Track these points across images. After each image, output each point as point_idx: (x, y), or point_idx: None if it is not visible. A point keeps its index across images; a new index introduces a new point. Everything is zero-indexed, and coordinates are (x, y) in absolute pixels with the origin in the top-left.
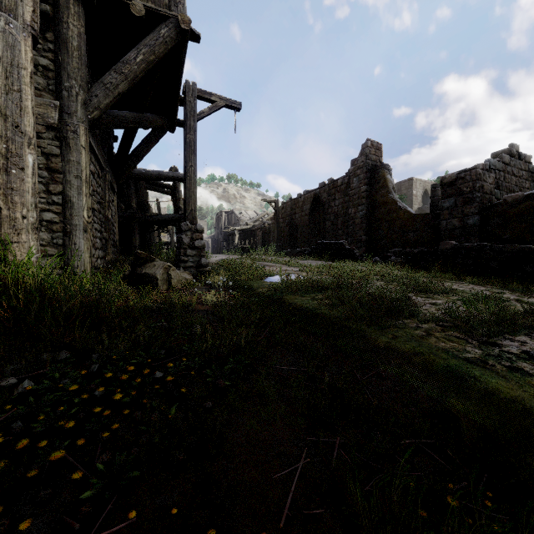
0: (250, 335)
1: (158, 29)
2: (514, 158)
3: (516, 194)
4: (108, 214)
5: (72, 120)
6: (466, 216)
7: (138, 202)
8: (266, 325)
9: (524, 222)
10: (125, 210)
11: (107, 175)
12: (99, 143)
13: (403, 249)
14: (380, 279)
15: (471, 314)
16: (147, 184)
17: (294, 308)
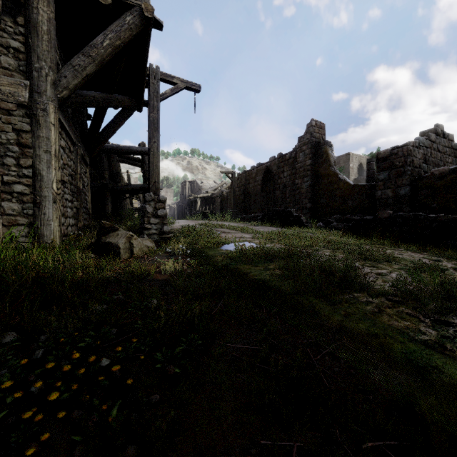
0: (204, 309)
1: (124, 16)
2: (439, 136)
3: (443, 168)
4: (80, 185)
5: (41, 99)
6: (399, 187)
7: (111, 173)
8: (220, 297)
9: (449, 193)
10: (99, 180)
11: (78, 150)
12: (71, 120)
13: (343, 215)
14: (327, 246)
15: (417, 286)
16: (119, 158)
17: (248, 279)
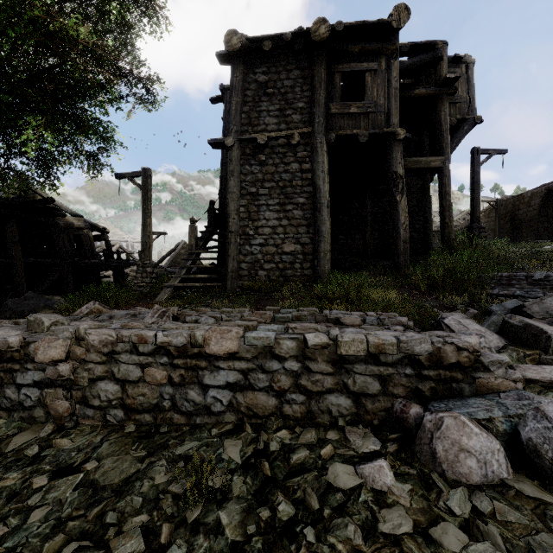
0: None
1: (463, 127)
2: None
3: None
4: None
5: (427, 183)
6: None
7: None
8: None
9: None
10: None
11: None
12: None
13: None
14: None
15: None
16: None
17: None
